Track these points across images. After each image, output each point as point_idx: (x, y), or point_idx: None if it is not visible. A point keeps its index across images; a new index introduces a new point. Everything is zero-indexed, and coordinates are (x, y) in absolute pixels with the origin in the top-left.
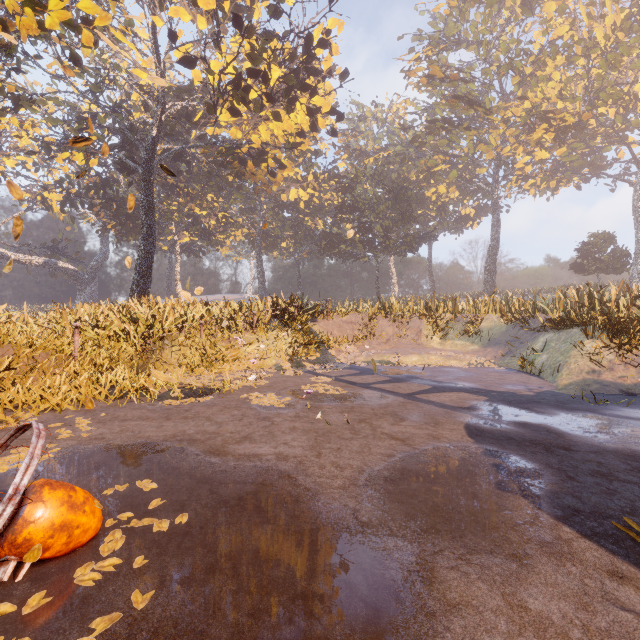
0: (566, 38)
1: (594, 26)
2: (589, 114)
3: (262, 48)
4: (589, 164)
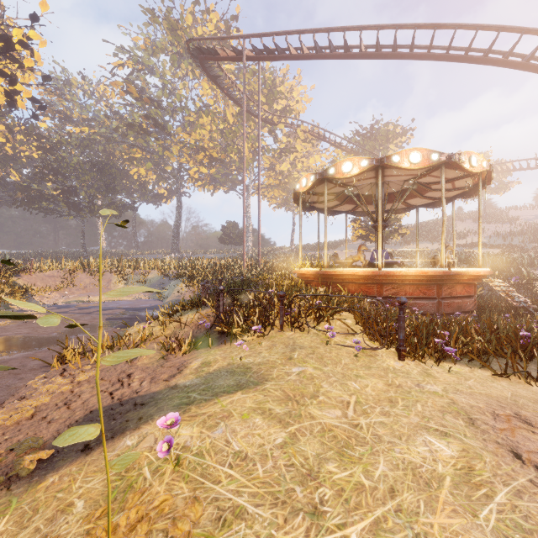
0: (213, 108)
1: (226, 108)
2: (224, 155)
3: None
4: (230, 180)
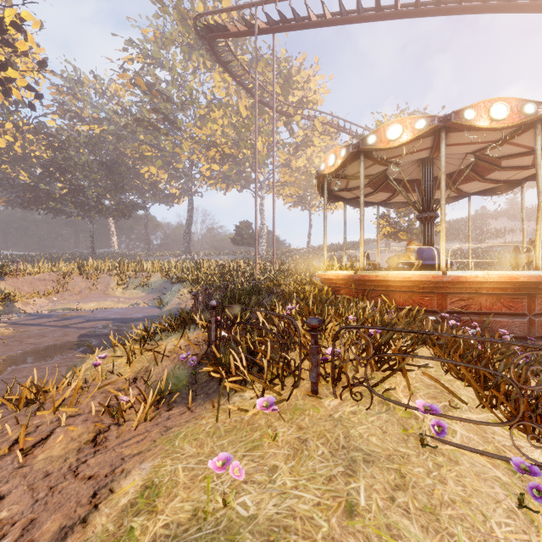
0: (225, 100)
1: (239, 101)
2: (237, 151)
3: None
4: (243, 178)
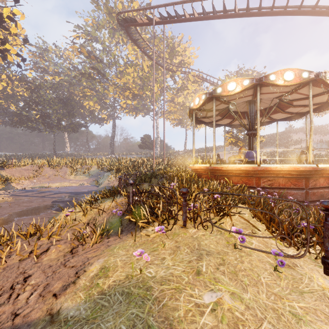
0: (135, 62)
1: (143, 62)
2: (142, 92)
3: None
4: (146, 109)
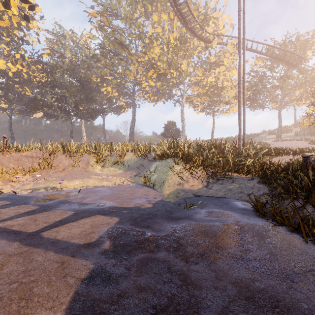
0: (161, 35)
1: (170, 35)
2: (168, 71)
3: None
4: (168, 93)
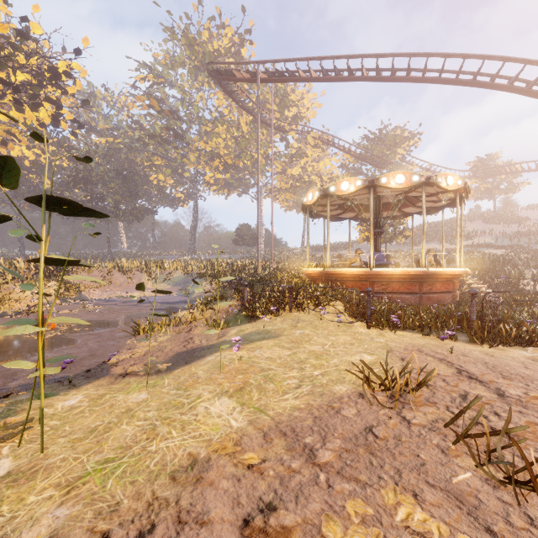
0: (228, 117)
1: (240, 117)
2: (238, 162)
3: (8, 57)
4: (243, 184)
